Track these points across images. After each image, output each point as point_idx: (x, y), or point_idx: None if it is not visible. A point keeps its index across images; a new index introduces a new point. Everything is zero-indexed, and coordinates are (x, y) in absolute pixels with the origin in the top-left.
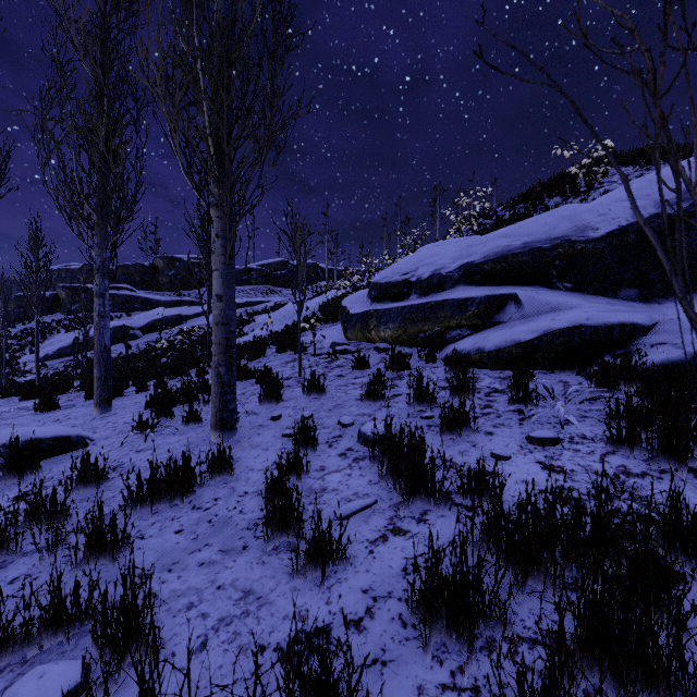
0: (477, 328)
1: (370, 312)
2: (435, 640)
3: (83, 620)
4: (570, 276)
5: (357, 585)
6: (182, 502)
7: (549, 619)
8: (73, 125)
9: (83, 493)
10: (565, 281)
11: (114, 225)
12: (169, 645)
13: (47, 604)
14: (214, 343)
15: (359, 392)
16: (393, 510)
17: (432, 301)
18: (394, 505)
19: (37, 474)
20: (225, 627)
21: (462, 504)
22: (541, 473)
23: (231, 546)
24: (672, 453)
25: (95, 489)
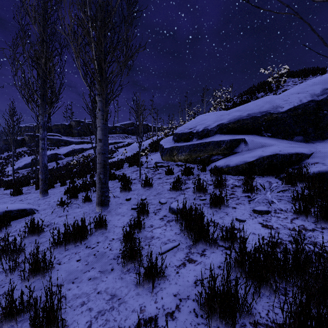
0: (226, 155)
1: (174, 147)
2: (213, 325)
3: (25, 312)
4: (270, 130)
5: (171, 291)
6: (80, 244)
7: (273, 312)
8: (29, 56)
9: (31, 239)
10: (268, 132)
11: (49, 105)
12: (71, 327)
13: (5, 305)
14: (97, 163)
15: (169, 186)
16: (188, 249)
17: (204, 142)
18: (188, 246)
19: (9, 228)
20: (101, 317)
21: (223, 246)
22: (262, 229)
23: (105, 268)
24: (327, 219)
25: (37, 237)
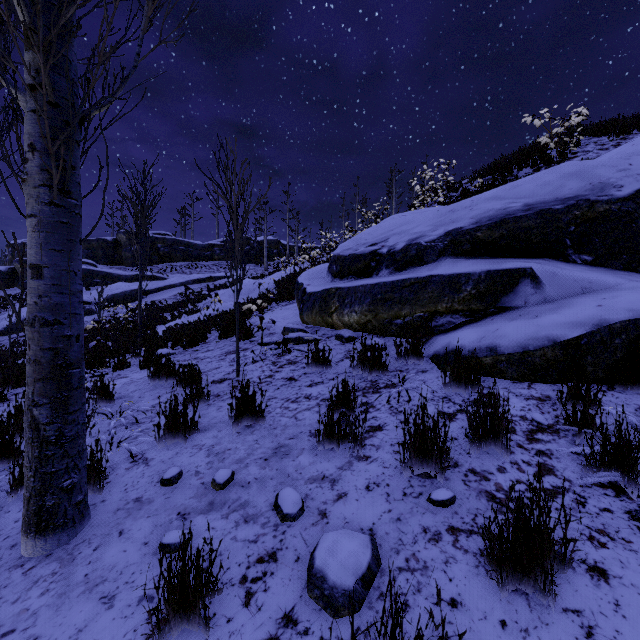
0: (476, 314)
1: (331, 290)
2: None
3: None
4: (589, 246)
5: None
6: None
7: None
8: None
9: None
10: (583, 253)
11: None
12: None
13: None
14: (29, 359)
15: (316, 417)
16: None
17: (412, 277)
18: None
19: None
20: None
21: None
22: None
23: None
24: None
25: None
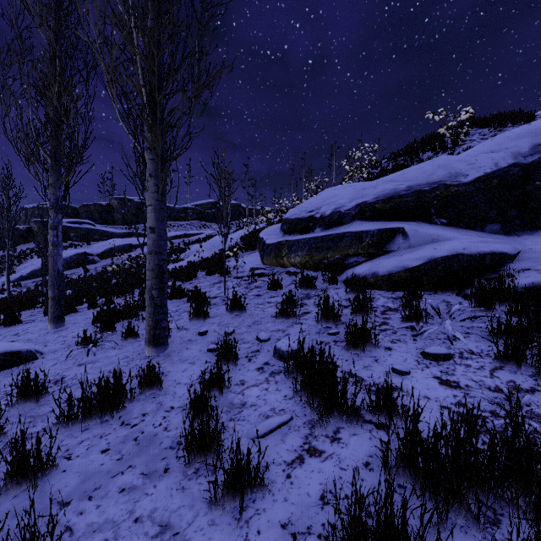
0: (371, 256)
1: (283, 242)
2: None
3: None
4: (445, 213)
5: (276, 518)
6: (112, 418)
7: None
8: (29, 82)
9: (23, 408)
10: (442, 217)
11: (66, 168)
12: None
13: None
14: (147, 269)
15: (274, 310)
16: (308, 427)
17: (334, 233)
18: (309, 422)
19: None
20: None
21: (371, 421)
22: (440, 388)
23: (153, 468)
24: None
25: (35, 403)
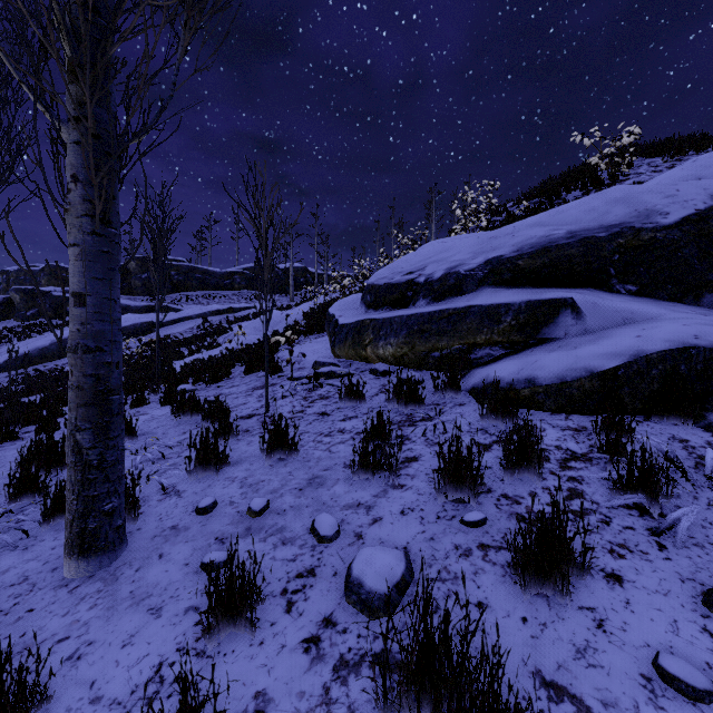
0: (516, 346)
1: (365, 321)
2: None
3: None
4: (633, 275)
5: None
6: None
7: None
8: None
9: None
10: (628, 282)
11: None
12: None
13: None
14: (71, 386)
15: (350, 450)
16: None
17: (450, 308)
18: None
19: None
20: None
21: None
22: None
23: None
24: None
25: None
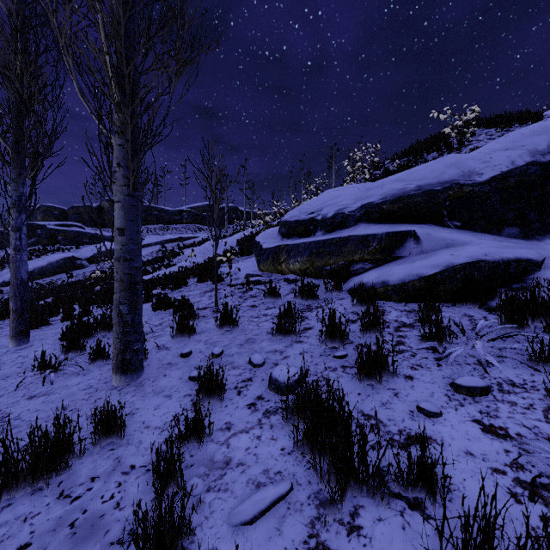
0: (379, 262)
1: (281, 246)
2: None
3: None
4: (459, 215)
5: None
6: (46, 487)
7: None
8: None
9: None
10: (455, 220)
11: (31, 161)
12: None
13: None
14: (116, 280)
15: (271, 325)
16: (314, 505)
17: (337, 237)
18: (315, 496)
19: None
20: None
21: (401, 495)
22: (484, 438)
23: None
24: None
25: None
